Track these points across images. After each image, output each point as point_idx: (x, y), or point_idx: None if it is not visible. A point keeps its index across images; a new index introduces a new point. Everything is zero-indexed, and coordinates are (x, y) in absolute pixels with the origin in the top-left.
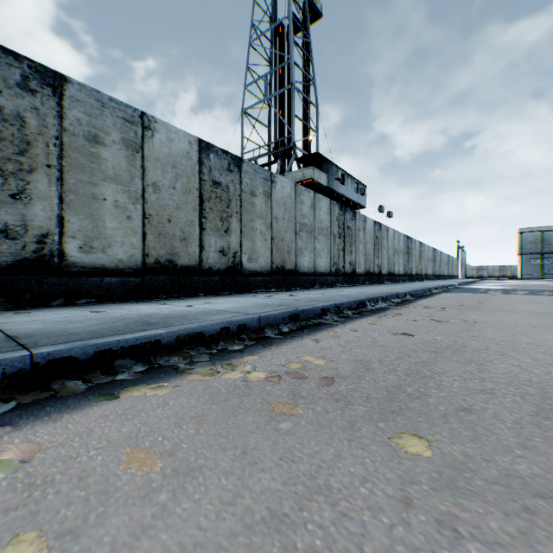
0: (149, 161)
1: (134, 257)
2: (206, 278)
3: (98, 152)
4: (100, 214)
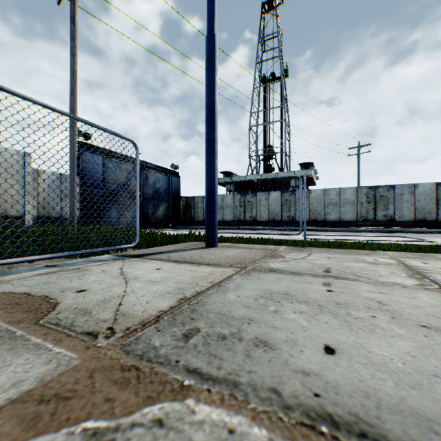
0: (415, 195)
1: (411, 218)
2: (438, 224)
3: (401, 197)
4: (402, 210)
